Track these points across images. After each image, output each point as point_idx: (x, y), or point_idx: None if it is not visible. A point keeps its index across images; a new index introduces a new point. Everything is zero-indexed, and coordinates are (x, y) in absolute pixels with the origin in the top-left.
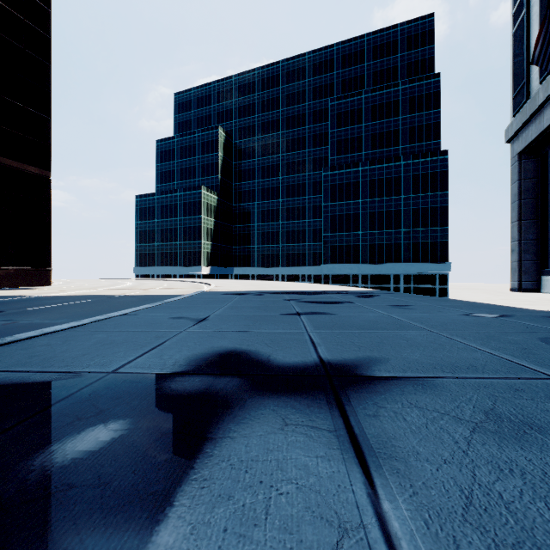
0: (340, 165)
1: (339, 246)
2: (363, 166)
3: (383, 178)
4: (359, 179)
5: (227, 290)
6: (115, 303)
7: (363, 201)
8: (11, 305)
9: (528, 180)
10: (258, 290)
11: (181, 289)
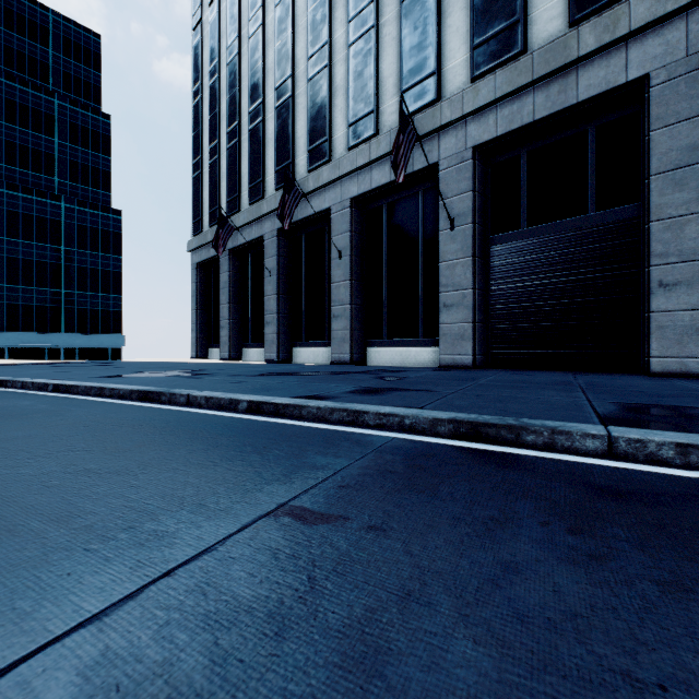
0: None
1: None
2: None
3: (33, 215)
4: None
5: None
6: None
7: None
8: None
9: (202, 284)
10: None
11: None
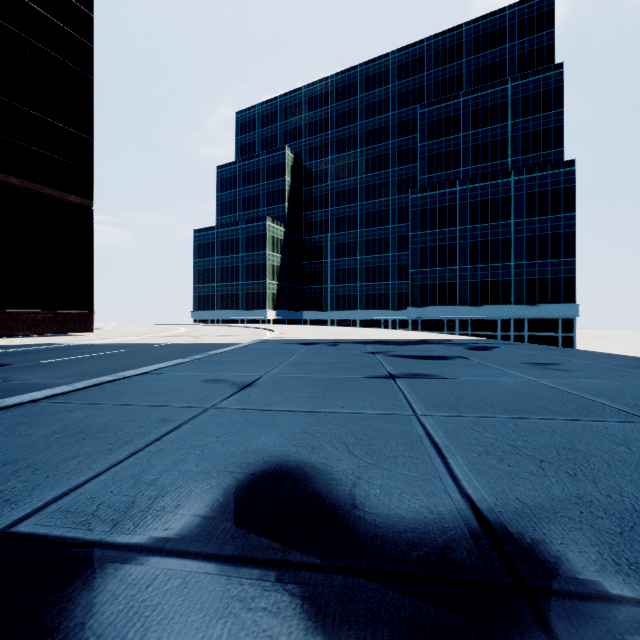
0: (432, 185)
1: (430, 284)
2: (462, 185)
3: (488, 199)
4: (456, 201)
5: (292, 339)
6: (151, 355)
7: (462, 228)
8: (29, 356)
9: None
10: (331, 339)
11: (239, 336)
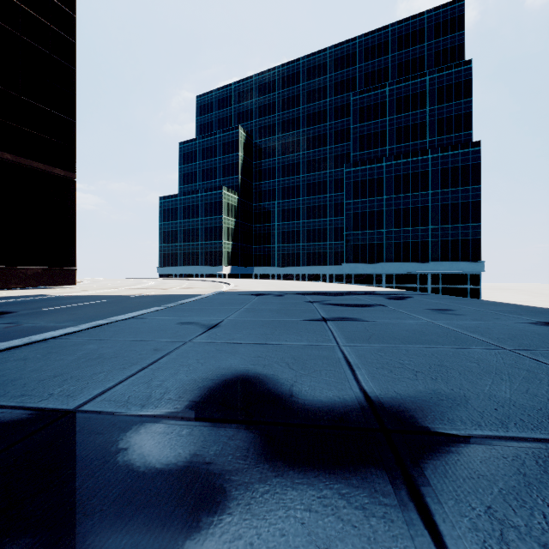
0: (363, 161)
1: (361, 244)
2: (388, 161)
3: (409, 173)
4: (383, 174)
5: (246, 291)
6: (130, 304)
7: (388, 198)
8: (28, 305)
9: None
10: (278, 291)
11: (200, 288)
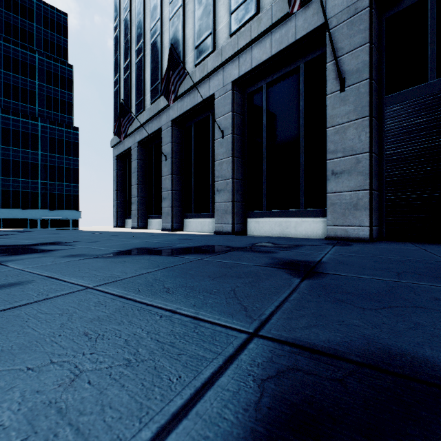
0: None
1: None
2: None
3: (19, 130)
4: None
5: None
6: None
7: None
8: None
9: (121, 171)
10: None
11: None
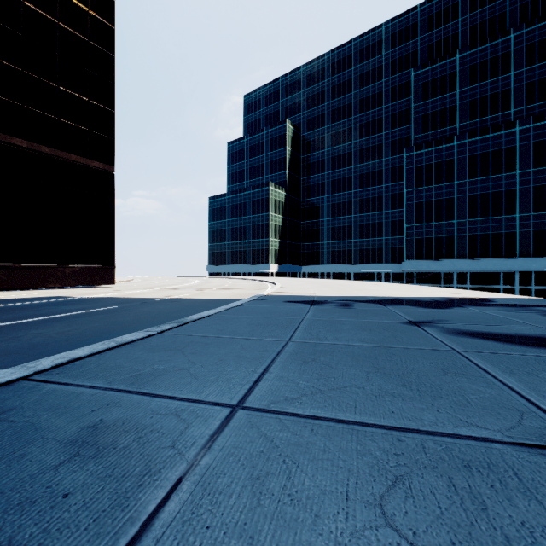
0: (428, 142)
1: (426, 238)
2: (460, 139)
3: (489, 151)
4: (454, 156)
5: (294, 295)
6: (129, 316)
7: (460, 183)
8: (5, 314)
9: None
10: (338, 295)
11: (241, 289)
